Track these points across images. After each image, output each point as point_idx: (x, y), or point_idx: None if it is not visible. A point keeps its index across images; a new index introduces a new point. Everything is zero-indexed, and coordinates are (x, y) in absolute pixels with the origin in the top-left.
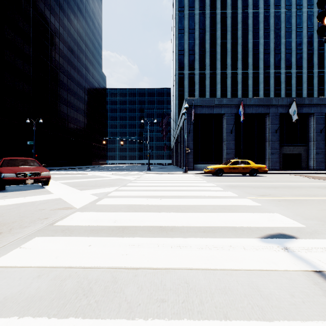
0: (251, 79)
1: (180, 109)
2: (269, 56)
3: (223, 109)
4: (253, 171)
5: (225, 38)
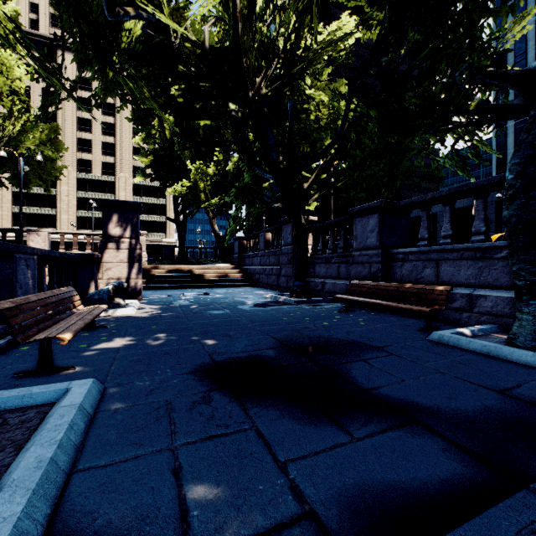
0: None
1: None
2: None
3: (434, 209)
4: None
5: None
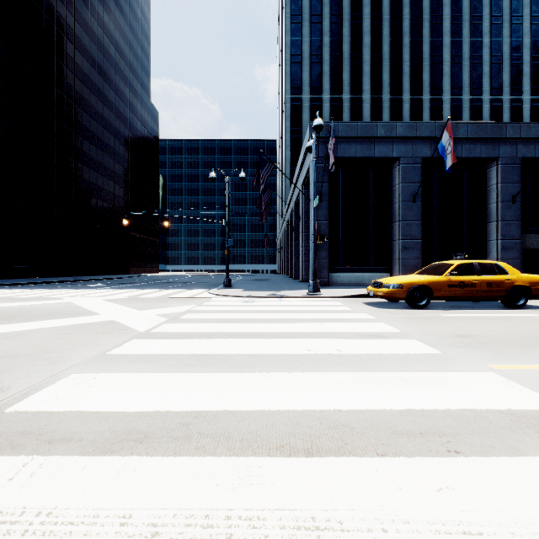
0: (427, 111)
1: (294, 168)
2: (461, 68)
3: (396, 148)
4: (517, 293)
5: (379, 33)
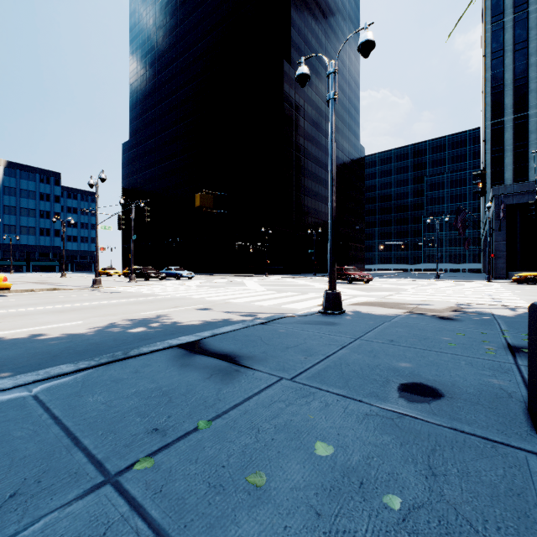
0: None
1: (495, 182)
2: None
3: None
4: None
5: None
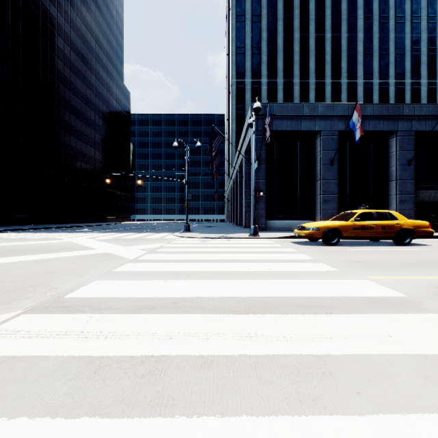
0: (345, 92)
1: (239, 137)
2: (372, 58)
3: (317, 124)
4: (404, 234)
5: (306, 30)
